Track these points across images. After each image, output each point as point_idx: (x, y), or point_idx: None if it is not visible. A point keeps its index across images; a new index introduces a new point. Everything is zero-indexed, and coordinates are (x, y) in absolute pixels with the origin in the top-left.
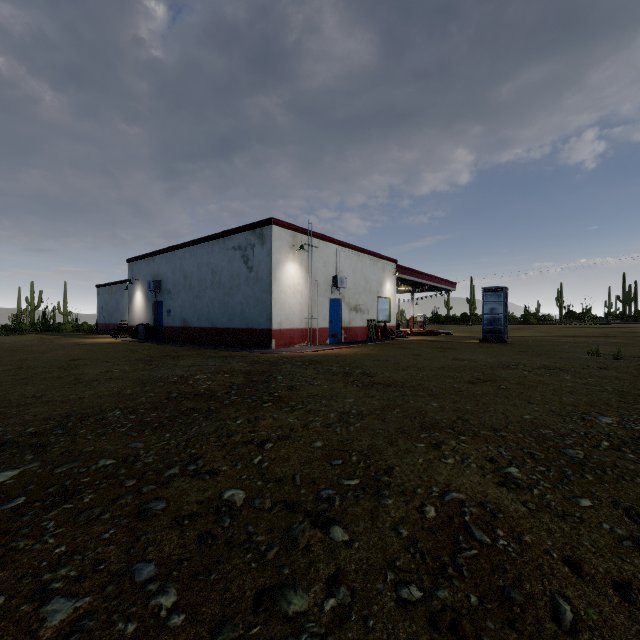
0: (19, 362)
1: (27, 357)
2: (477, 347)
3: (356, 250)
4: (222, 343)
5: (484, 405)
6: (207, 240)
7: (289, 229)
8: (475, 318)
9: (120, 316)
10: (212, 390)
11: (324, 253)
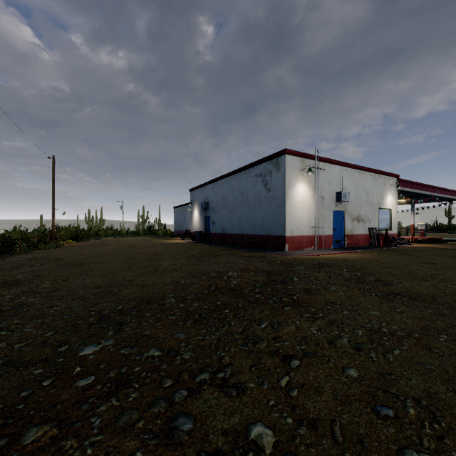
0: (130, 254)
1: (135, 251)
2: None
3: (358, 169)
4: (248, 245)
5: None
6: (238, 172)
7: (299, 156)
8: None
9: (186, 226)
10: (240, 286)
11: (329, 173)
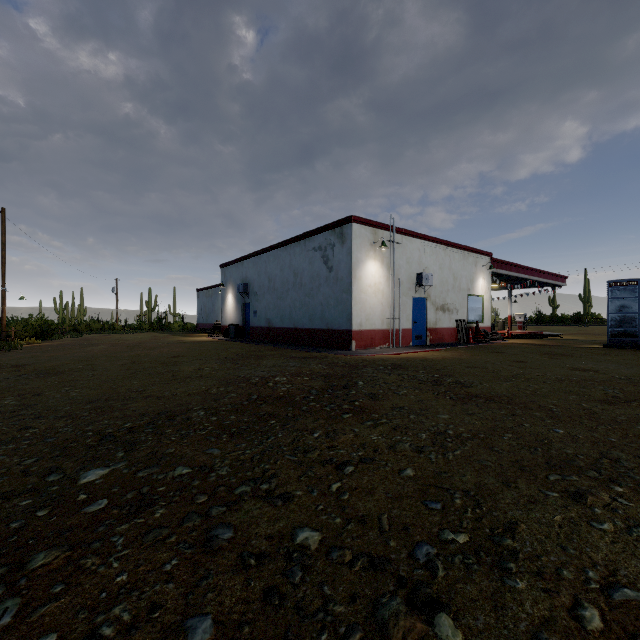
0: (134, 357)
1: (140, 353)
2: (602, 354)
3: (443, 244)
4: (303, 343)
5: (637, 438)
6: (289, 243)
7: (370, 226)
8: (591, 318)
9: (215, 317)
10: (291, 394)
11: (407, 249)
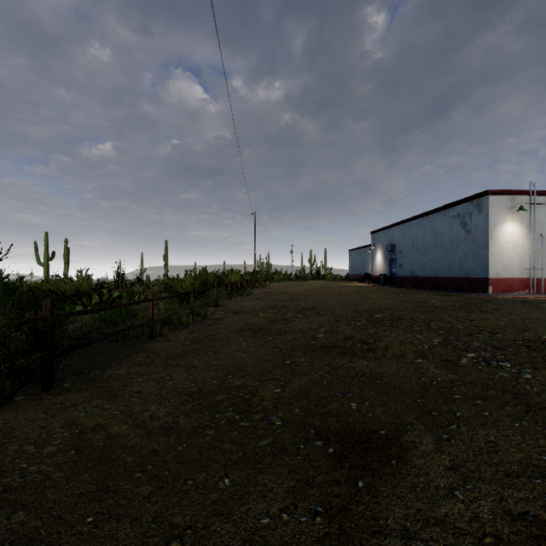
0: (334, 291)
1: (335, 289)
2: None
3: None
4: (443, 288)
5: None
6: (430, 213)
7: (507, 195)
8: None
9: (364, 269)
10: (442, 306)
11: None
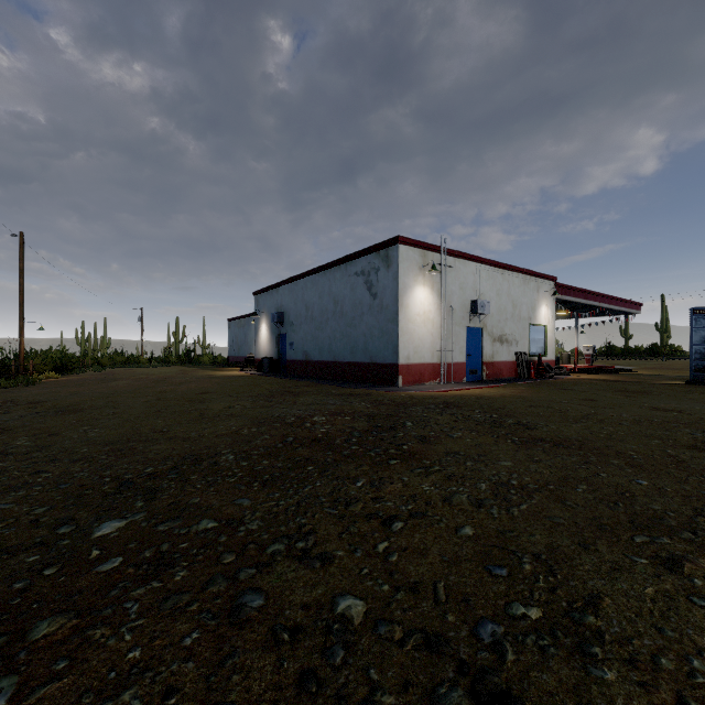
0: (159, 393)
1: (166, 389)
2: (685, 391)
3: (501, 268)
4: (344, 378)
5: None
6: (328, 267)
7: (418, 248)
8: (670, 350)
9: (248, 349)
10: (330, 436)
11: (460, 273)
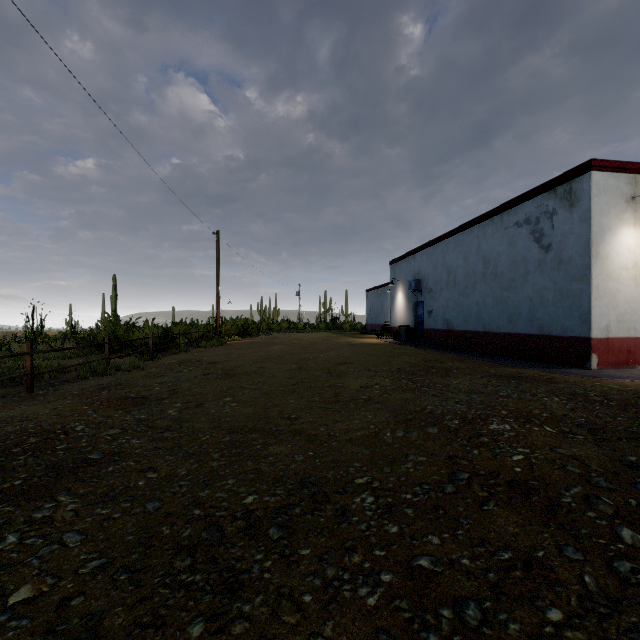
0: (302, 361)
1: (309, 356)
2: None
3: None
4: (498, 352)
5: None
6: (476, 222)
7: (624, 172)
8: None
9: (384, 317)
10: (540, 477)
11: None
